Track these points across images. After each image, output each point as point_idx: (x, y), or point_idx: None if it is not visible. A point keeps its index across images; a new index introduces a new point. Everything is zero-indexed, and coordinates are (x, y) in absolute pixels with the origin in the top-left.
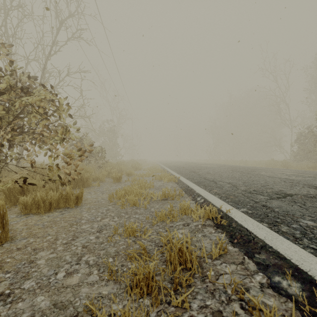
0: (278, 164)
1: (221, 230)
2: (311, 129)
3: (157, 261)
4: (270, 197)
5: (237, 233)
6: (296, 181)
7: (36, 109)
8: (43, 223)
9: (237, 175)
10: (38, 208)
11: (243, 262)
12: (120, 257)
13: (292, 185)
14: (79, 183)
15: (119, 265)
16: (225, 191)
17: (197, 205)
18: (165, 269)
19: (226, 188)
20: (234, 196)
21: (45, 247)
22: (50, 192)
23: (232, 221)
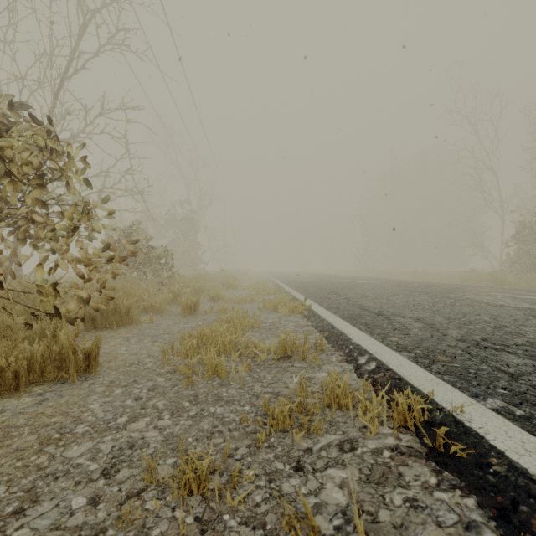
0: (483, 278)
1: (455, 478)
2: None
3: None
4: None
5: (525, 504)
6: None
7: (18, 166)
8: None
9: (424, 301)
10: None
11: None
12: None
13: None
14: (112, 318)
15: None
16: (418, 340)
17: (363, 378)
18: None
19: (417, 332)
20: (446, 357)
21: None
22: (23, 346)
23: (485, 449)
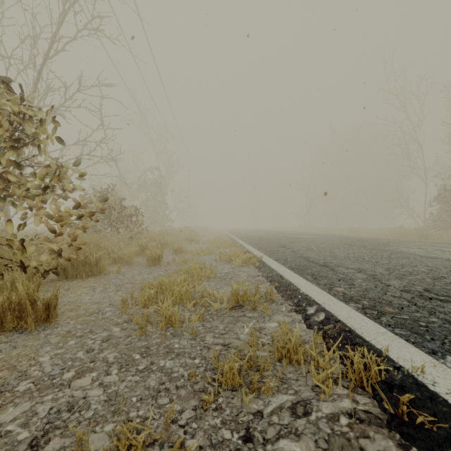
0: (410, 233)
1: None
2: None
3: None
4: None
5: None
6: None
7: None
8: None
9: (363, 253)
10: None
11: None
12: None
13: None
14: (81, 269)
15: None
16: (363, 291)
17: (312, 329)
18: None
19: (361, 283)
20: (393, 308)
21: None
22: None
23: None
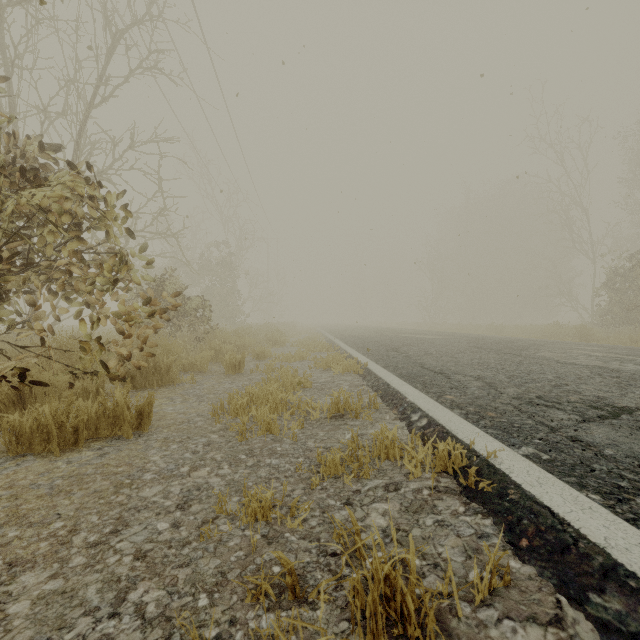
0: (569, 332)
1: (480, 507)
2: (639, 260)
3: (327, 636)
4: (581, 415)
5: (527, 519)
6: (625, 373)
7: (56, 216)
8: (53, 482)
9: (491, 359)
10: (48, 442)
11: (561, 618)
12: (229, 591)
13: (621, 384)
14: (152, 377)
15: (223, 619)
16: (473, 398)
17: (414, 434)
18: (348, 639)
19: (474, 391)
20: (496, 413)
21: (41, 556)
22: (78, 402)
23: (507, 484)
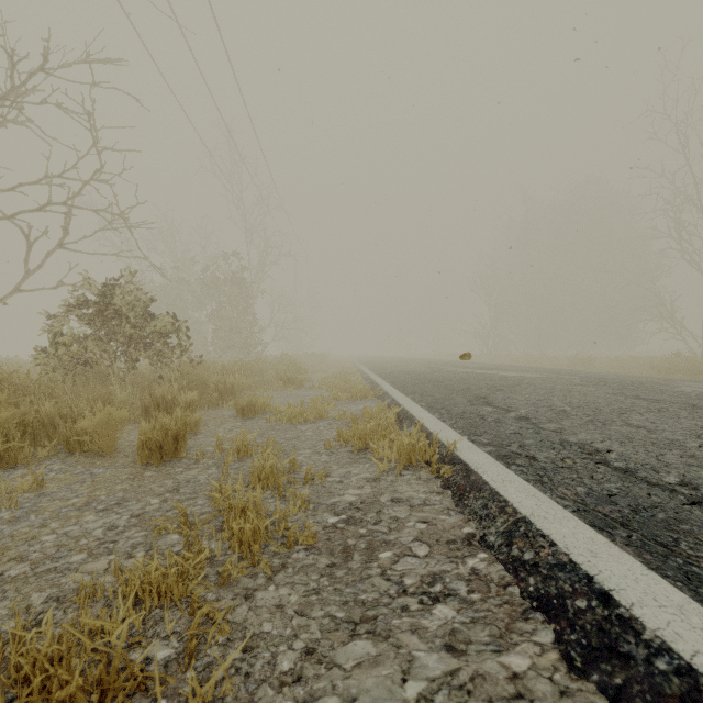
0: (698, 367)
1: None
2: None
3: None
4: None
5: None
6: None
7: None
8: None
9: None
10: None
11: None
12: None
13: None
14: None
15: None
16: None
17: None
18: None
19: None
20: None
21: None
22: None
23: None
